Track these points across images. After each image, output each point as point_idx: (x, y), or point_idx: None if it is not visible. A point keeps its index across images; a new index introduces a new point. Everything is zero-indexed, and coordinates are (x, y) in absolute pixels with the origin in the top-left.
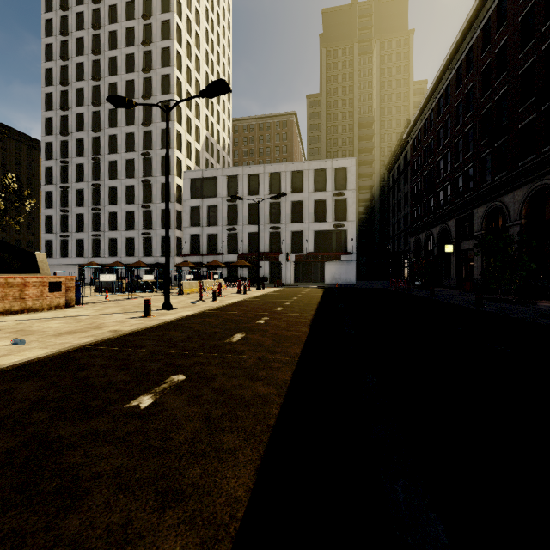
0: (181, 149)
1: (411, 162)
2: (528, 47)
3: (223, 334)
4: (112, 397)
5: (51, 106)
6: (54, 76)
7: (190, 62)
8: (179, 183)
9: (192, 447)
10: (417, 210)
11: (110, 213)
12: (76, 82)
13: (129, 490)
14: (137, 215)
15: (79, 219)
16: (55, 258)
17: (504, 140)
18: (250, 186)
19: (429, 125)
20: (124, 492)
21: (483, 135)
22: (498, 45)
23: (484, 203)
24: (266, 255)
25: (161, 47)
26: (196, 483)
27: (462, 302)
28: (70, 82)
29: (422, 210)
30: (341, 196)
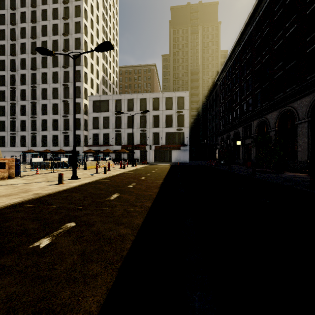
0: (87, 83)
1: (219, 95)
2: (279, 35)
3: (105, 194)
4: (22, 240)
5: (4, 53)
6: (6, 34)
7: (93, 31)
8: (86, 103)
9: (68, 275)
10: (222, 121)
11: (42, 120)
12: (21, 39)
13: (14, 312)
14: (59, 121)
15: (22, 123)
16: (7, 147)
17: (267, 84)
18: (129, 105)
19: (228, 75)
20: (10, 314)
21: (256, 81)
22: (264, 32)
23: (257, 118)
24: (138, 146)
25: (74, 21)
26: (64, 303)
27: (245, 173)
28: (16, 39)
29: (225, 121)
30: (181, 113)
